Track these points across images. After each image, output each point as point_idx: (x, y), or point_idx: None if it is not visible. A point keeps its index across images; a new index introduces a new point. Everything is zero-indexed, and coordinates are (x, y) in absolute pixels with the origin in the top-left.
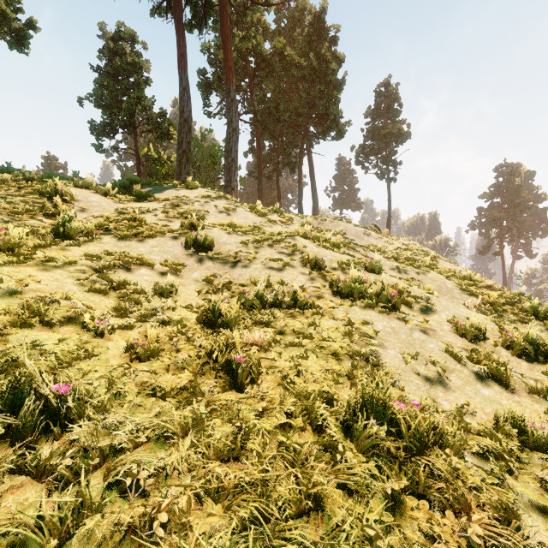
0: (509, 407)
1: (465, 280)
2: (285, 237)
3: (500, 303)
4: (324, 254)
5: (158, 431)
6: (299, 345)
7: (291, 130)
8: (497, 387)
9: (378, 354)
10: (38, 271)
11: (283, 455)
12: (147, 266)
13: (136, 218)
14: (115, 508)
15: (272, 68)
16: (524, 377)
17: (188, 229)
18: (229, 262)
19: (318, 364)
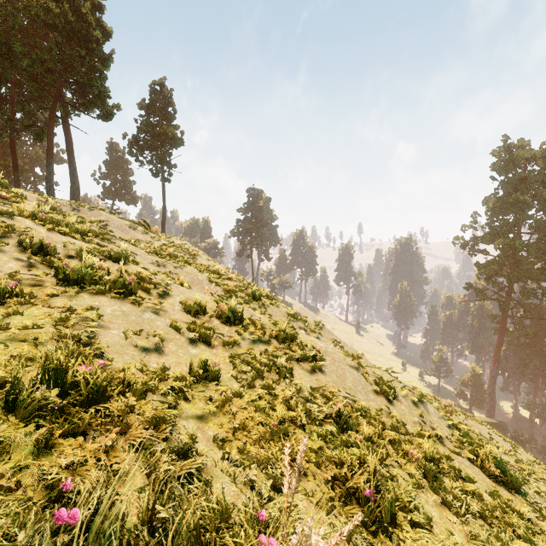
0: (200, 356)
1: (215, 274)
2: None
3: (234, 290)
4: (59, 241)
5: None
6: None
7: (36, 85)
8: (203, 346)
9: (97, 335)
10: None
11: None
12: None
13: None
14: None
15: None
16: (224, 336)
17: None
18: None
19: (6, 353)
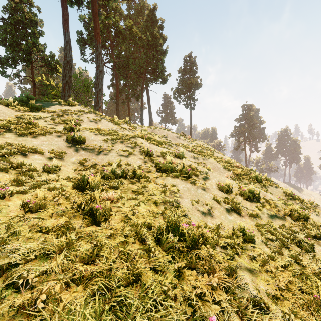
0: (239, 223)
1: (226, 163)
2: (131, 138)
3: (241, 174)
4: (153, 148)
5: (43, 251)
6: (135, 198)
7: (136, 75)
8: (235, 215)
9: (179, 202)
10: None
11: (121, 257)
12: (39, 154)
13: (31, 122)
14: (10, 298)
15: (125, 37)
16: (248, 209)
17: (69, 131)
18: (95, 152)
19: (146, 208)
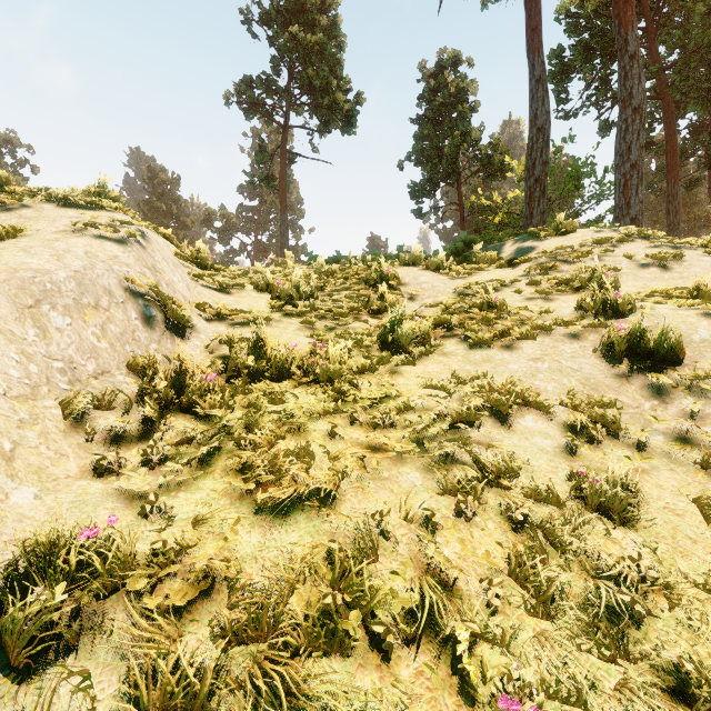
0: None
1: None
2: None
3: None
4: None
5: None
6: None
7: None
8: None
9: None
10: (361, 430)
11: None
12: (533, 408)
13: (488, 302)
14: None
15: None
16: None
17: (596, 314)
18: None
19: None
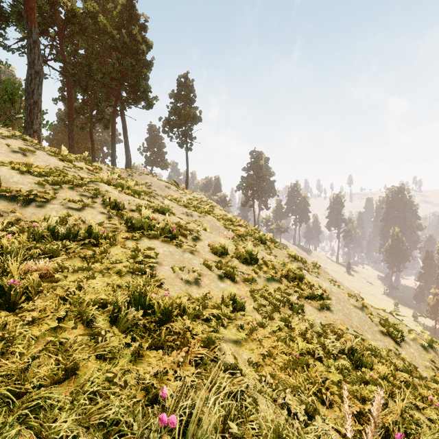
0: (229, 290)
1: (228, 221)
2: (89, 182)
3: (244, 235)
4: (125, 199)
5: None
6: (87, 269)
7: (105, 90)
8: (229, 281)
9: (156, 270)
10: None
11: (48, 348)
12: None
13: None
14: None
15: (85, 28)
16: (243, 274)
17: None
18: (20, 201)
19: (103, 281)
